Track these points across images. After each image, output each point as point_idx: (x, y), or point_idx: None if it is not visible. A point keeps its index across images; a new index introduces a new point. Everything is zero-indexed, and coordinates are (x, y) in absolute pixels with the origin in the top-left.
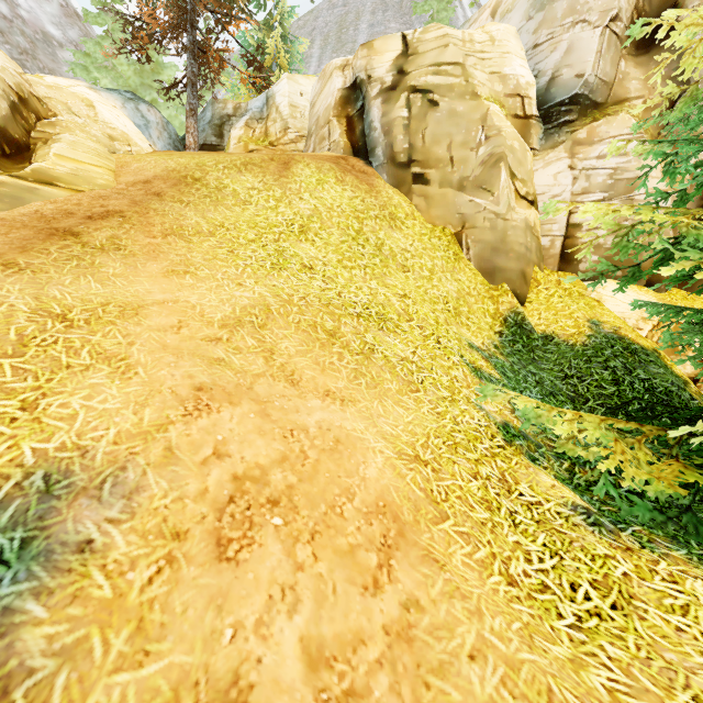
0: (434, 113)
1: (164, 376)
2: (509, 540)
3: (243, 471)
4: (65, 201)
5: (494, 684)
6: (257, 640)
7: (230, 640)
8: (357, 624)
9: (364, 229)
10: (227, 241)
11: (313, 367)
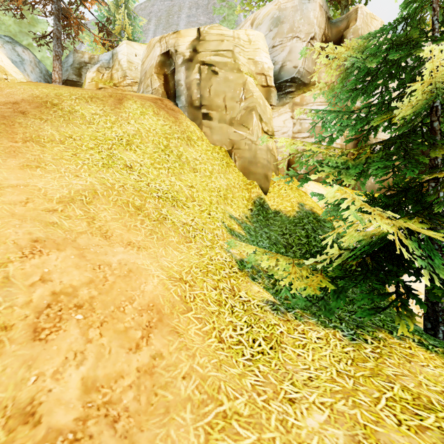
0: (215, 78)
1: (9, 233)
2: (226, 321)
3: (60, 289)
4: None
5: (192, 389)
6: (52, 381)
7: (33, 382)
8: (121, 368)
9: (170, 144)
10: (73, 147)
11: (122, 228)
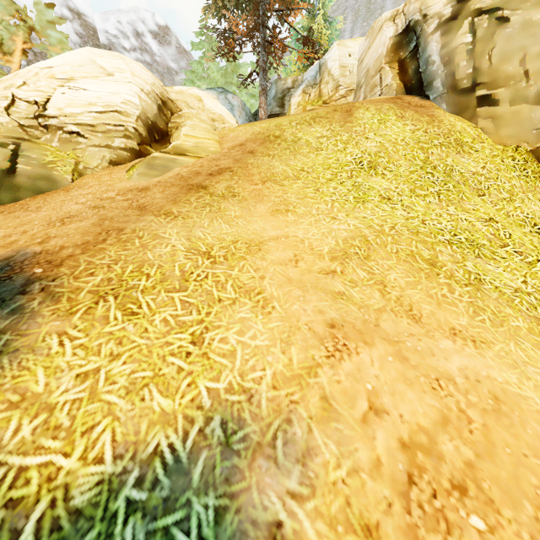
0: (503, 30)
1: (297, 310)
2: None
3: (408, 436)
4: (193, 165)
5: None
6: None
7: None
8: None
9: (429, 157)
10: (311, 181)
11: (427, 300)
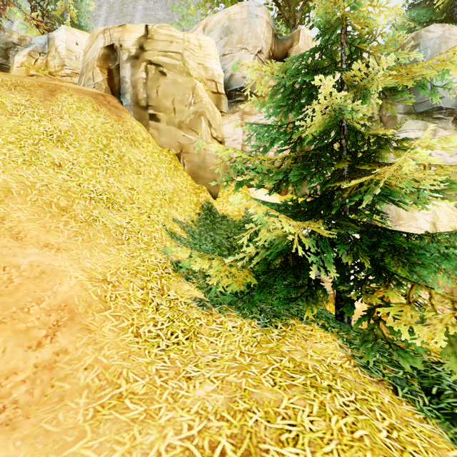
0: (164, 79)
1: None
2: (148, 317)
3: None
4: None
5: (92, 377)
6: None
7: None
8: (15, 365)
9: (111, 144)
10: None
11: (39, 229)
